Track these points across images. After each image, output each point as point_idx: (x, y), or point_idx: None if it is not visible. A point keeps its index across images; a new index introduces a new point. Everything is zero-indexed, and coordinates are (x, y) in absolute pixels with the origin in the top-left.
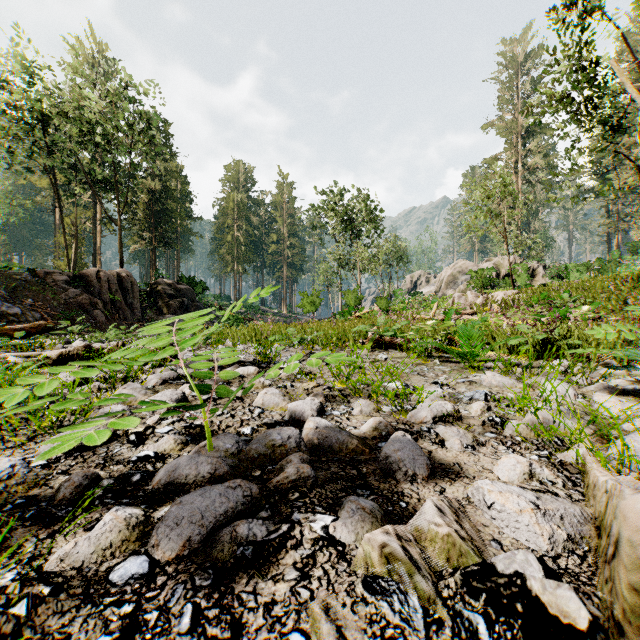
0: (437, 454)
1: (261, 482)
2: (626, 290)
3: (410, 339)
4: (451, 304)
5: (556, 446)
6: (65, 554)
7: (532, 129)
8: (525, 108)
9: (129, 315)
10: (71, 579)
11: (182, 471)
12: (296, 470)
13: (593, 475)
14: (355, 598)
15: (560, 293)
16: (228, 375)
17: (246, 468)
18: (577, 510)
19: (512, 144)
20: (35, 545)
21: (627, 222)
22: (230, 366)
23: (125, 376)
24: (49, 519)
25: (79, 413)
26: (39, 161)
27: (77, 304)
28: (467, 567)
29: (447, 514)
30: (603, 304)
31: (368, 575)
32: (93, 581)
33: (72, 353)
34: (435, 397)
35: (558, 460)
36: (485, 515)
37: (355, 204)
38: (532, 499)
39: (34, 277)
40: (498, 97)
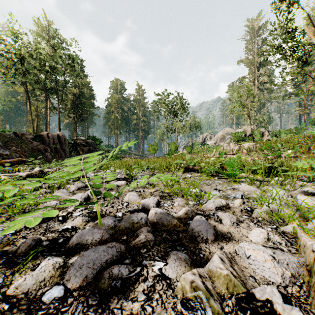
0: (218, 227)
1: (126, 243)
2: (309, 142)
3: (202, 167)
4: (222, 149)
5: (280, 223)
6: (19, 285)
7: (262, 63)
8: (259, 52)
9: (63, 155)
10: (21, 299)
11: (84, 237)
12: (145, 236)
13: (302, 240)
14: (177, 311)
15: (276, 144)
16: (110, 186)
17: (119, 235)
18: (295, 259)
19: (252, 70)
20: (3, 279)
21: (309, 109)
22: (112, 180)
23: (59, 186)
24: (12, 264)
25: (34, 205)
26: (19, 79)
27: (37, 149)
28: (238, 294)
29: (226, 262)
30: (298, 149)
31: (184, 298)
32: (33, 301)
33: (33, 174)
34: (216, 197)
35: (281, 230)
36: (245, 262)
37: (175, 100)
38: (271, 253)
39: (16, 136)
40: (245, 47)
